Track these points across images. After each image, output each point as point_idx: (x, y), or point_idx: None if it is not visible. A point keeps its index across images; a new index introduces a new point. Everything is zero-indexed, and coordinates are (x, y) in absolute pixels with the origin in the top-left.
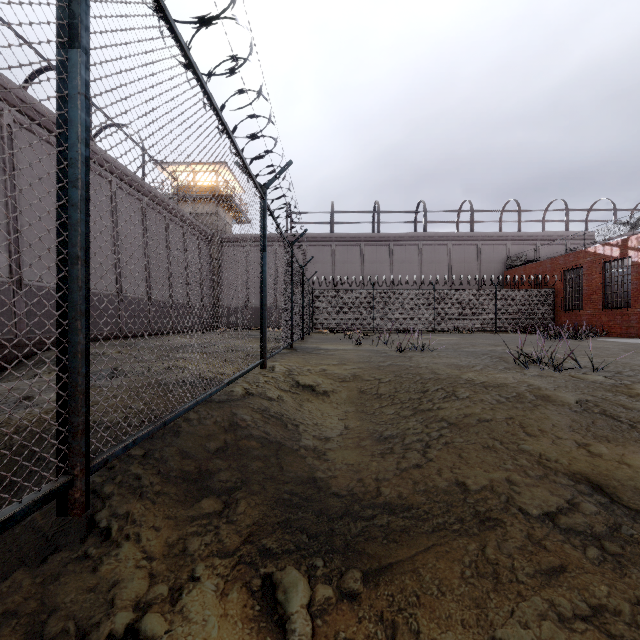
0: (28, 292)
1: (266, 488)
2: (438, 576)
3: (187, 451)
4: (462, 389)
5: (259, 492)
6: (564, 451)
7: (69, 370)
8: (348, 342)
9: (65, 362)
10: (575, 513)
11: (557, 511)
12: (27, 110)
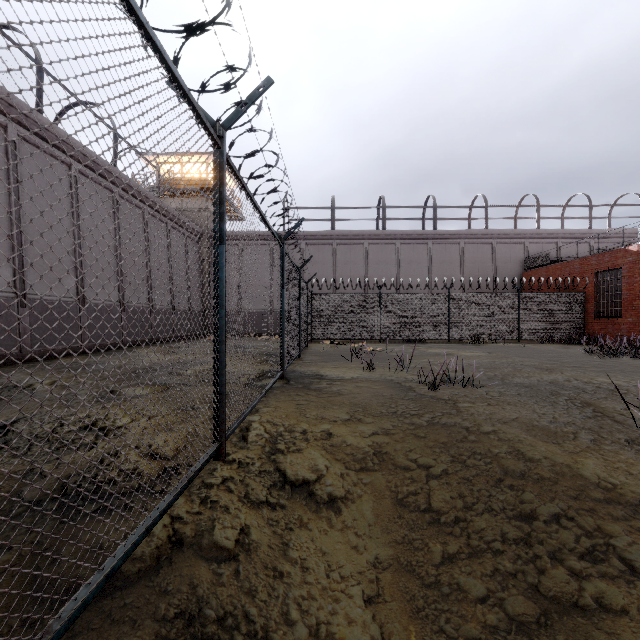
0: None
1: None
2: None
3: None
4: (620, 529)
5: None
6: None
7: None
8: (355, 362)
9: None
10: None
11: None
12: None
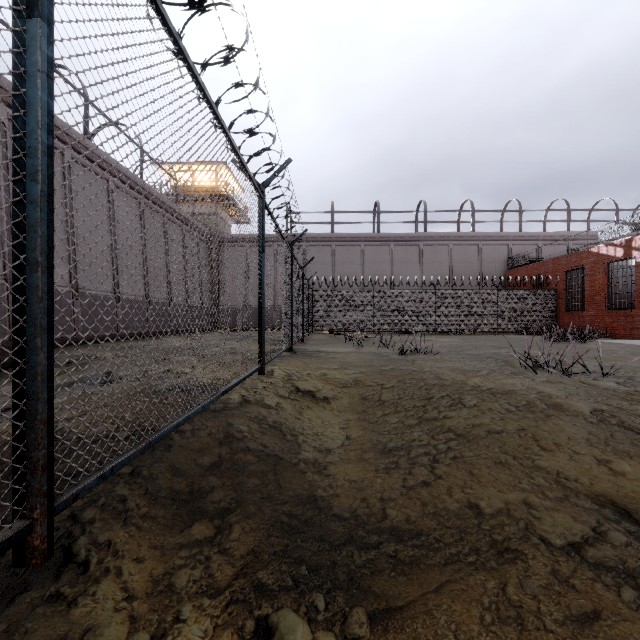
0: None
1: (262, 510)
2: (454, 621)
3: (178, 467)
4: (469, 396)
5: (255, 515)
6: (584, 469)
7: (27, 395)
8: (349, 344)
9: (22, 386)
10: (603, 544)
11: (583, 541)
12: None
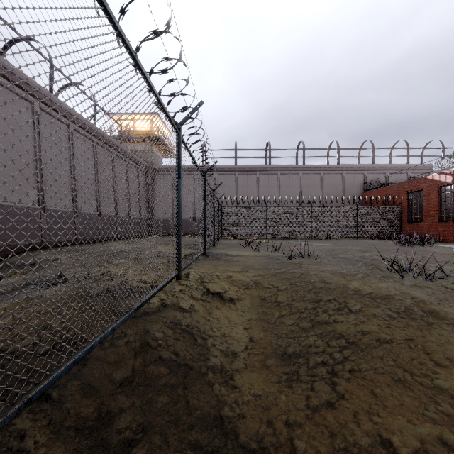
0: None
1: (168, 441)
2: None
3: (90, 385)
4: (353, 301)
5: (159, 448)
6: None
7: None
8: (248, 248)
9: None
10: None
11: None
12: None
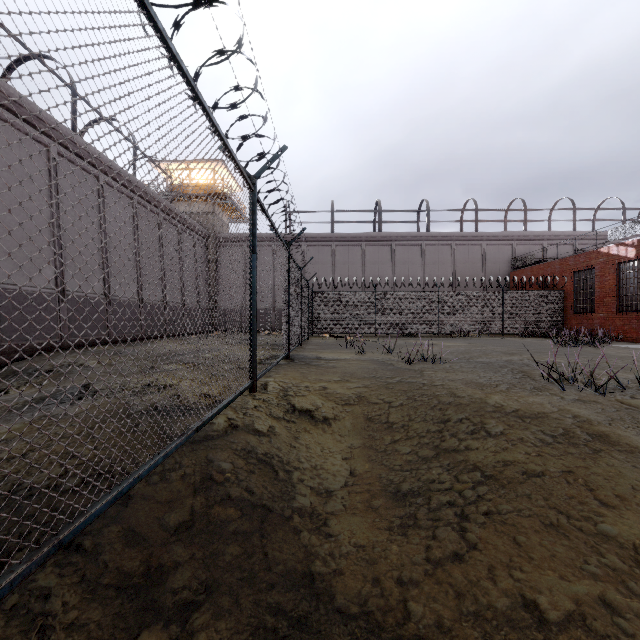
0: (2, 296)
1: (240, 603)
2: None
3: (135, 532)
4: (492, 421)
5: (229, 613)
6: None
7: None
8: (350, 349)
9: None
10: None
11: None
12: (2, 99)
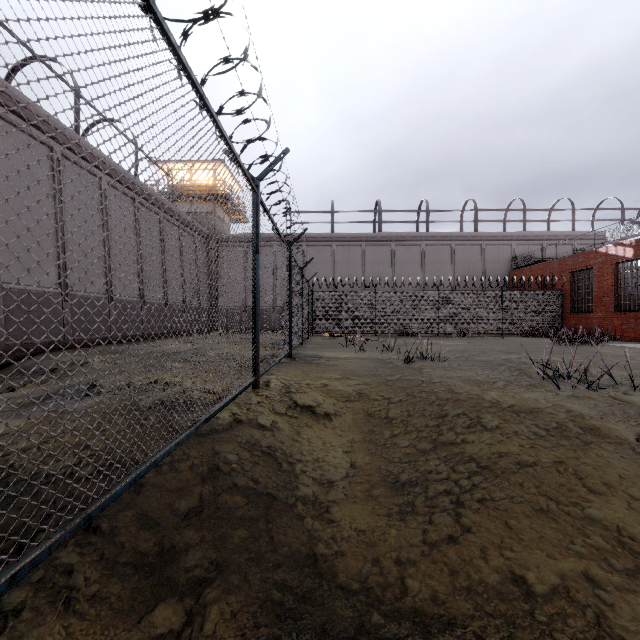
0: (7, 296)
1: (248, 580)
2: None
3: (148, 516)
4: (489, 415)
5: (238, 588)
6: None
7: None
8: (350, 348)
9: None
10: None
11: None
12: (6, 101)
